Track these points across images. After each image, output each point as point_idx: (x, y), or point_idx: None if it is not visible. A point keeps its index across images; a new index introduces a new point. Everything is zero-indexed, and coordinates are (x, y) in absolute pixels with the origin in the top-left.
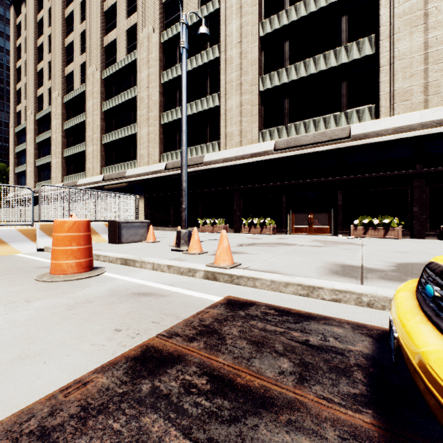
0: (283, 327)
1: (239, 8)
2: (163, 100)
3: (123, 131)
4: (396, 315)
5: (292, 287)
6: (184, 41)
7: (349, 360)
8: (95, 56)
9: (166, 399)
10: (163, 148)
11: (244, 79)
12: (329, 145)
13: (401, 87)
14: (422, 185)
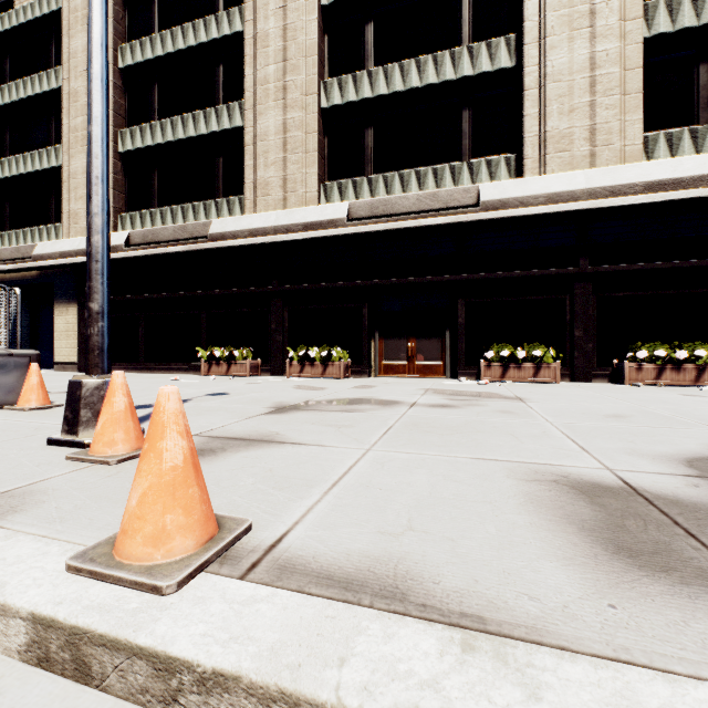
0: None
1: None
2: (122, 102)
3: (30, 160)
4: None
5: None
6: None
7: None
8: None
9: None
10: (124, 203)
11: (292, 81)
12: (444, 216)
13: (556, 128)
14: (588, 294)
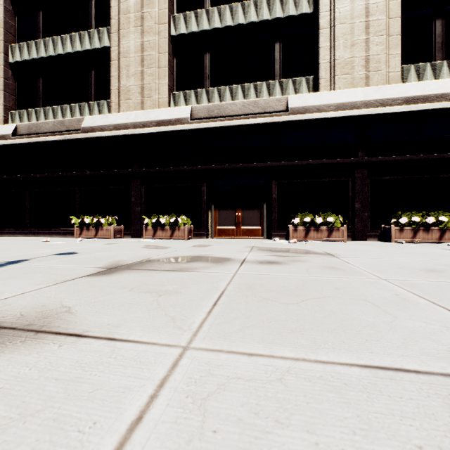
0: None
1: None
2: (13, 23)
3: None
4: None
5: None
6: None
7: None
8: None
9: None
10: (14, 103)
11: (148, 12)
12: (262, 117)
13: (342, 57)
14: (364, 177)
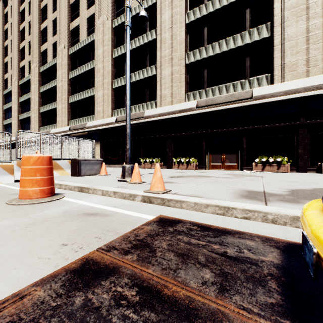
0: (205, 241)
1: (171, 2)
2: (114, 70)
3: (84, 94)
4: (312, 231)
5: (211, 208)
6: (128, 20)
7: (263, 270)
8: (64, 37)
9: (96, 312)
10: (114, 106)
11: (174, 55)
12: (236, 103)
13: (289, 61)
14: (305, 133)
